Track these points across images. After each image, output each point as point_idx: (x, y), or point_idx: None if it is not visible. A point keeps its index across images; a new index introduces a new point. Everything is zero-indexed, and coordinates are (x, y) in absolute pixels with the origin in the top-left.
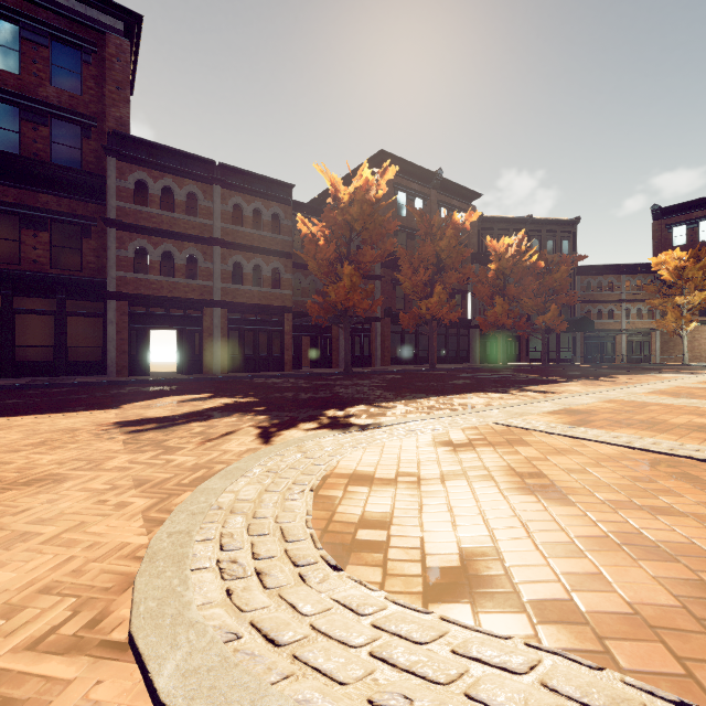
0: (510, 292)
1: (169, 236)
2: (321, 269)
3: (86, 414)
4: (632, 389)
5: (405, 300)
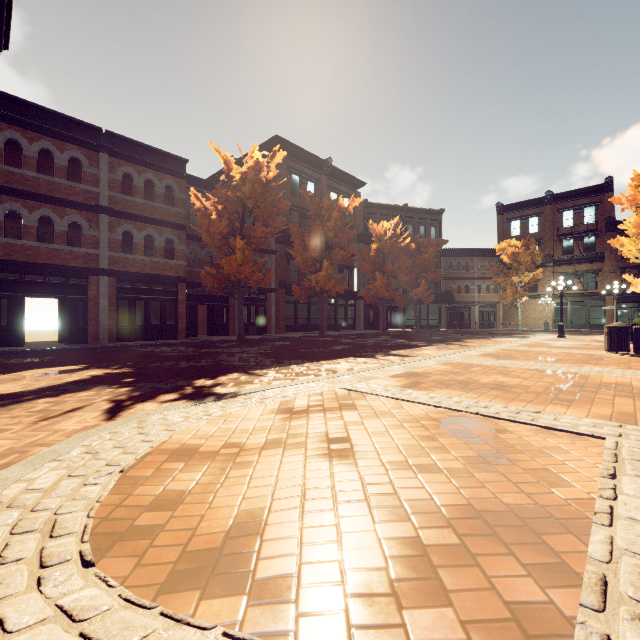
0: (388, 269)
1: (47, 201)
2: (214, 242)
3: None
4: (469, 353)
5: (299, 273)
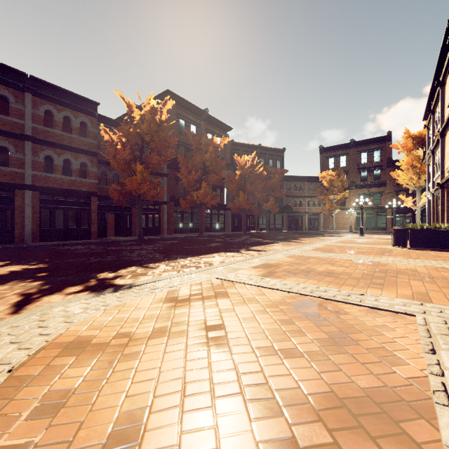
0: (248, 189)
1: None
2: (120, 166)
3: None
4: (305, 248)
5: (184, 191)
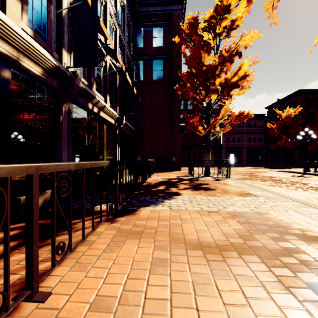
0: None
1: (234, 133)
2: (275, 137)
3: (240, 167)
4: None
5: (311, 140)
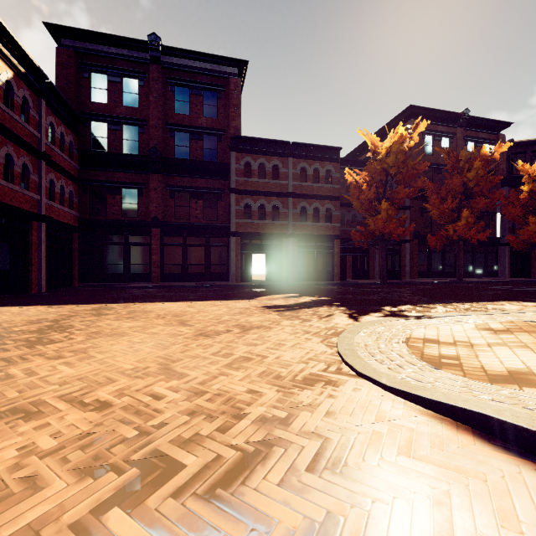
0: None
1: (262, 194)
2: (363, 206)
3: (243, 301)
4: None
5: (431, 224)
